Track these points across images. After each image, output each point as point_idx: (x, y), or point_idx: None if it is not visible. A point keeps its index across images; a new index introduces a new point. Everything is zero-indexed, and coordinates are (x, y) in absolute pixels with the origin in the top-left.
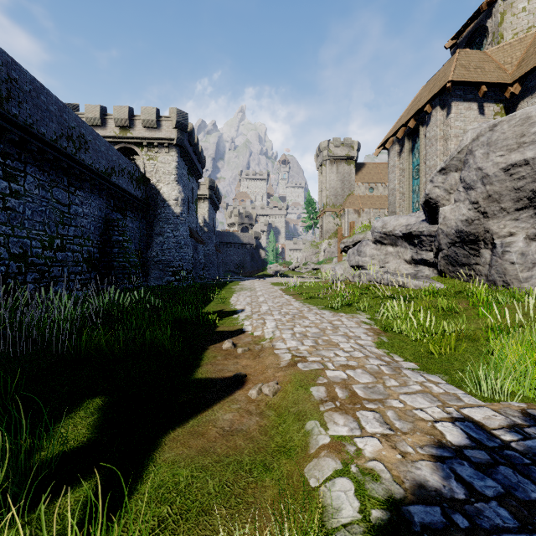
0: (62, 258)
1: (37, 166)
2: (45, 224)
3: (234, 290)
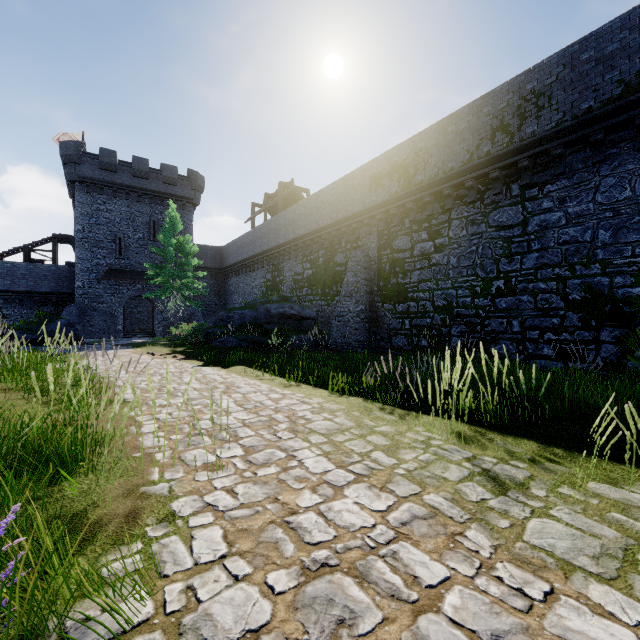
0: (508, 305)
1: (465, 203)
2: (477, 265)
3: (411, 428)
